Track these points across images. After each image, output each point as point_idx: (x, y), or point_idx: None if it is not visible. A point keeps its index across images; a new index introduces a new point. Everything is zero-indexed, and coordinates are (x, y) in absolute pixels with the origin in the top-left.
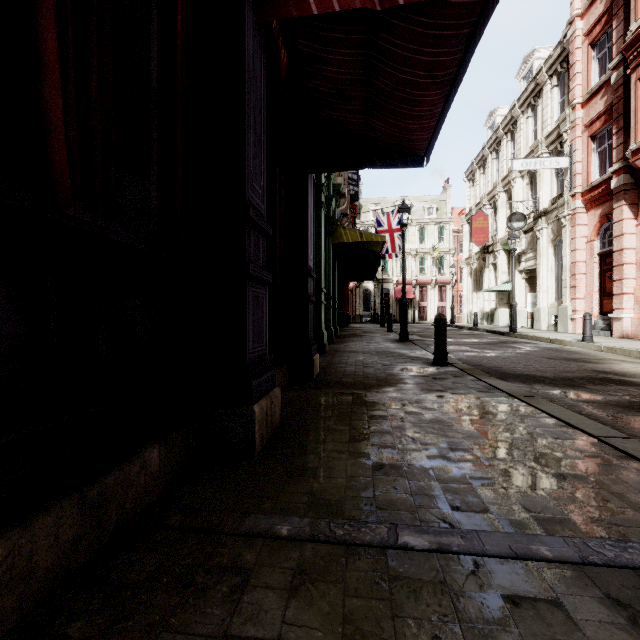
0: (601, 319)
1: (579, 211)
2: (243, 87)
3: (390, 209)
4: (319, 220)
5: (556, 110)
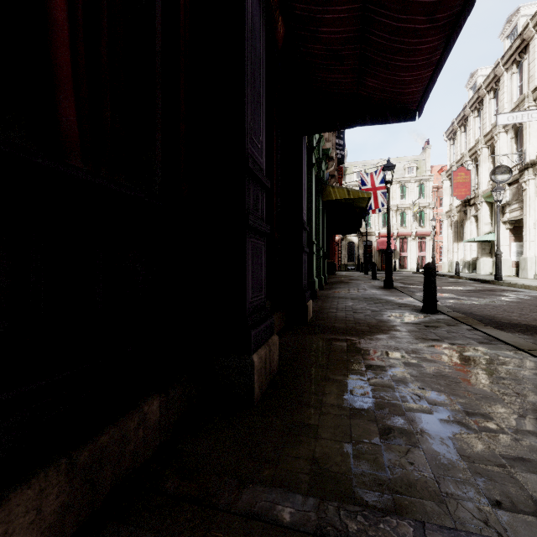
0: None
1: None
2: (243, 42)
3: (372, 170)
4: (311, 180)
5: None
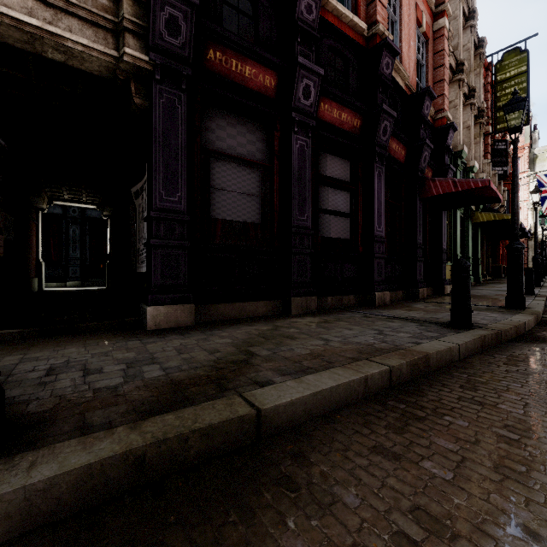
0: None
1: None
2: (416, 218)
3: None
4: (456, 217)
5: None
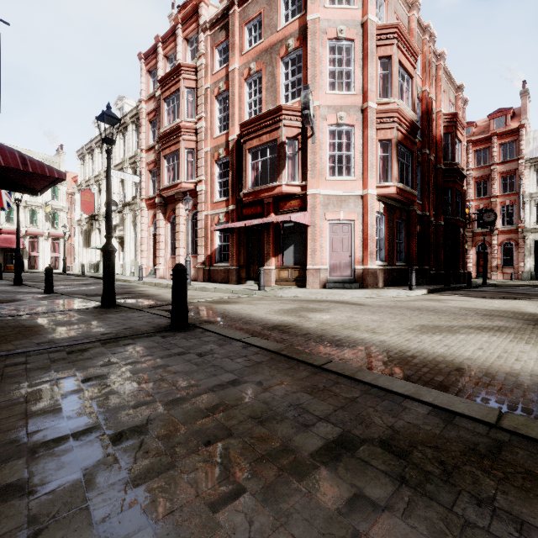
0: (154, 269)
1: (144, 209)
2: None
3: None
4: None
5: (135, 144)
